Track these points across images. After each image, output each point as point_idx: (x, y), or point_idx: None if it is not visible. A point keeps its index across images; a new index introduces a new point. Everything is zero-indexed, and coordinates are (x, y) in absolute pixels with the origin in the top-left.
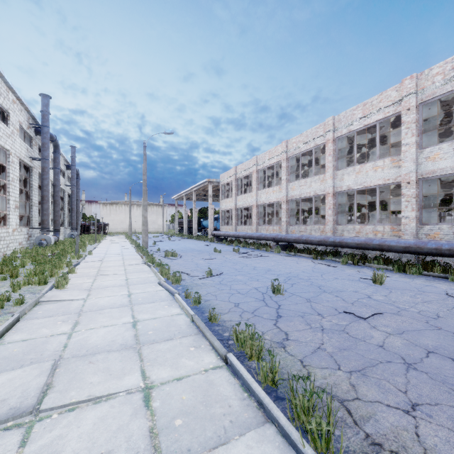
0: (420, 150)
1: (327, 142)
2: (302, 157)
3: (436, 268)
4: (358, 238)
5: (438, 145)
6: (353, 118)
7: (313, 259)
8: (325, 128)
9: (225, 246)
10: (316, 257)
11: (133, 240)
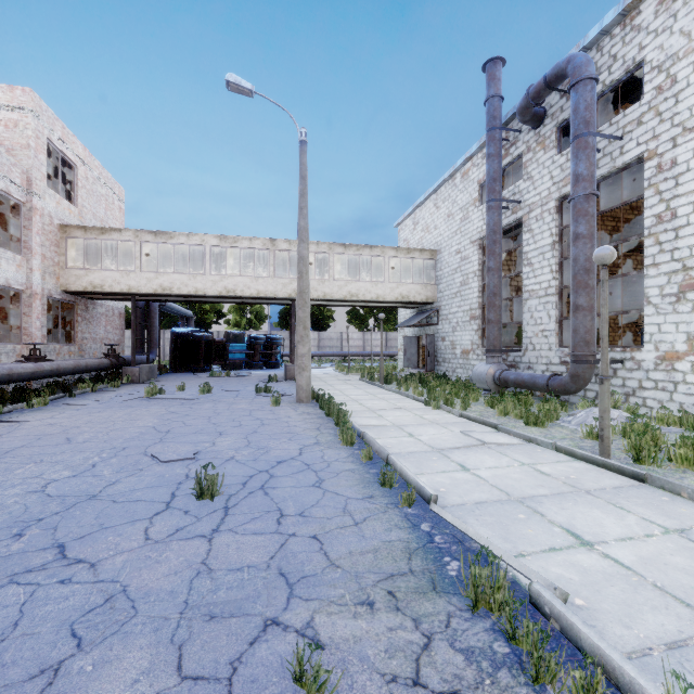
0: None
1: None
2: None
3: None
4: None
5: None
6: None
7: None
8: None
9: None
10: None
11: None
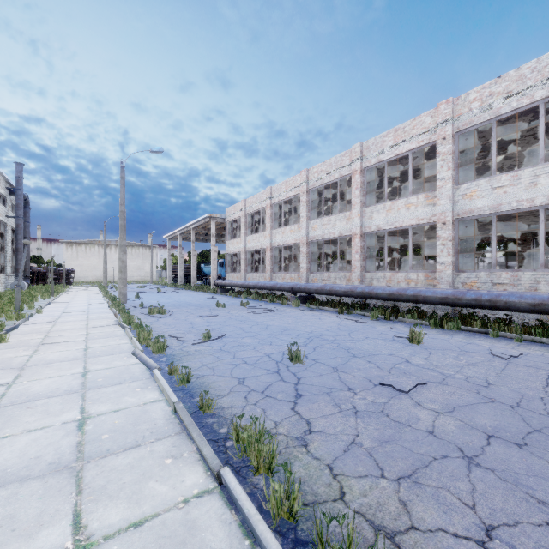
0: (456, 186)
1: (354, 173)
2: (325, 191)
3: (476, 322)
4: (390, 288)
5: (475, 181)
6: (383, 146)
7: (338, 314)
8: (351, 156)
9: (232, 298)
10: (342, 310)
11: (106, 292)
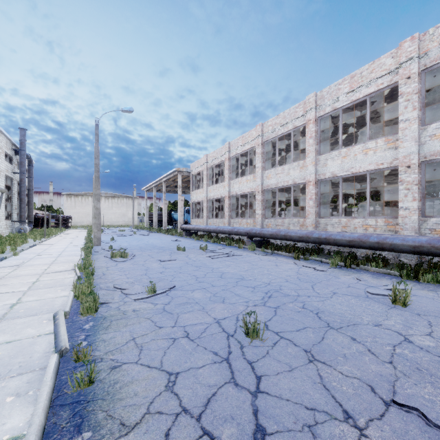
0: (422, 126)
1: (308, 123)
2: (278, 144)
3: None
4: (350, 234)
5: None
6: (339, 94)
7: (294, 259)
8: (305, 107)
9: (194, 241)
10: (298, 256)
11: (87, 235)
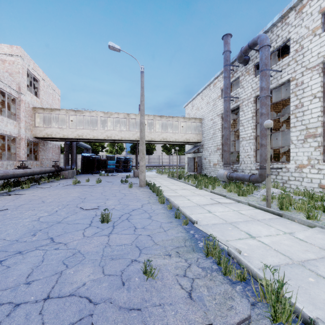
0: None
1: None
2: None
3: None
4: None
5: None
6: None
7: None
8: None
9: None
10: None
11: None
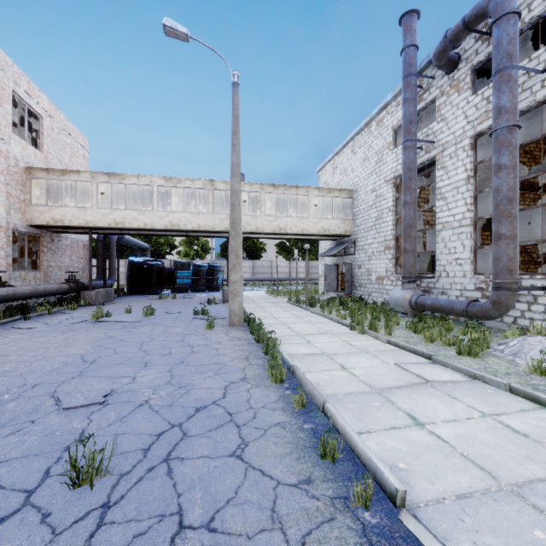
0: None
1: None
2: None
3: None
4: None
5: None
6: None
7: None
8: None
9: None
10: None
11: None
